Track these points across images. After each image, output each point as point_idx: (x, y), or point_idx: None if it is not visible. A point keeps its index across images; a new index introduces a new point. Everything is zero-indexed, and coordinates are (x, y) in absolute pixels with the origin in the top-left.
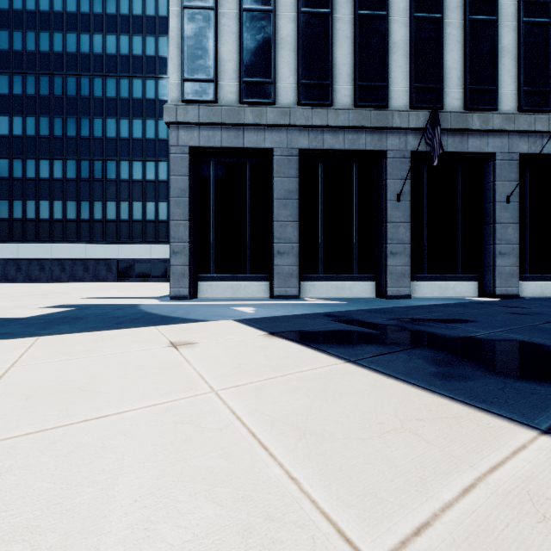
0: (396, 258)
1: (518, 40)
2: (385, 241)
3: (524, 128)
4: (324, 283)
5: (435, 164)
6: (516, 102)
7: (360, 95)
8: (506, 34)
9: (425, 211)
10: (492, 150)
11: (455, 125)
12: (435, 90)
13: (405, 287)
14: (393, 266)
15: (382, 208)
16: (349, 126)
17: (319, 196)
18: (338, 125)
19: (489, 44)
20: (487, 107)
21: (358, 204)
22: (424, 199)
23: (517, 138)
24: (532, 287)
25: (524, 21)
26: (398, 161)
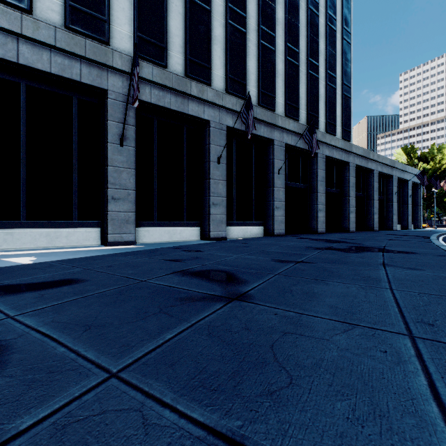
0: (119, 204)
1: (226, 36)
2: (107, 185)
3: (229, 106)
4: (28, 231)
5: (136, 106)
6: (225, 84)
7: (72, 16)
8: (218, 27)
9: (155, 161)
10: (208, 117)
11: (177, 86)
12: (158, 47)
13: (128, 233)
14: (115, 212)
15: (105, 151)
16: (56, 47)
17: (21, 124)
18: (39, 39)
19: (205, 28)
20: (203, 80)
21: (79, 143)
22: (154, 150)
23: (226, 113)
24: (238, 230)
25: (230, 23)
26: (121, 104)
